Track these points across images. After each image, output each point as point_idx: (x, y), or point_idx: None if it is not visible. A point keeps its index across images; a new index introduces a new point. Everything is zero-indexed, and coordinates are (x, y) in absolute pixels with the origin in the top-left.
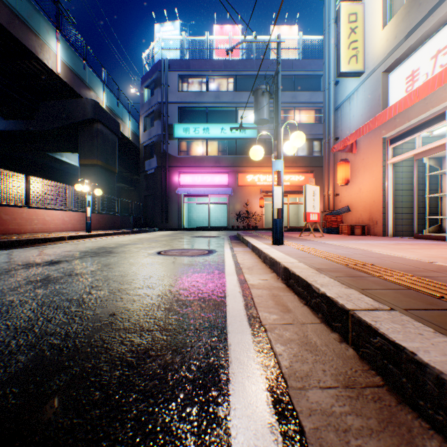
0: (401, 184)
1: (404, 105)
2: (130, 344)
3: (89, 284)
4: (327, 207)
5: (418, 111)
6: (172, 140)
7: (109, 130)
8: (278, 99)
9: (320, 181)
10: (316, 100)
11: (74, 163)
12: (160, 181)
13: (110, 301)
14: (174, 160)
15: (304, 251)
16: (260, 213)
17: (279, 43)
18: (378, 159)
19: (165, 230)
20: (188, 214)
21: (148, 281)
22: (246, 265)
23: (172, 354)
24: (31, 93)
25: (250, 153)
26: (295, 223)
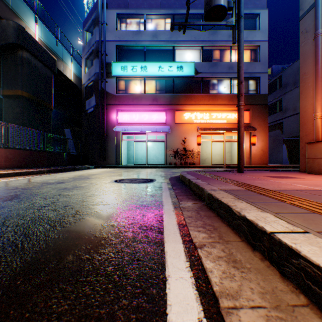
0: None
1: None
2: None
3: None
4: (321, 134)
5: None
6: (110, 78)
7: (40, 63)
8: None
9: (256, 118)
10: (252, 39)
11: None
12: (99, 119)
13: None
14: (112, 98)
15: None
16: (197, 150)
17: None
18: None
19: (101, 168)
20: (128, 152)
21: None
22: None
23: None
24: None
25: None
26: (228, 160)
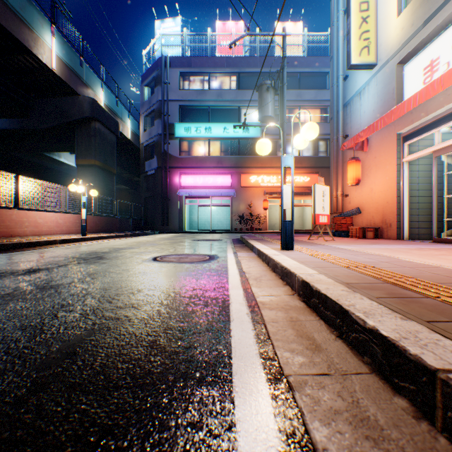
0: (417, 183)
1: (425, 95)
2: (79, 421)
3: (59, 302)
4: (335, 208)
5: (438, 103)
6: (173, 139)
7: (107, 130)
8: (283, 95)
9: (325, 182)
10: (321, 99)
11: (72, 164)
12: (161, 183)
13: (77, 329)
14: (175, 161)
15: (320, 258)
16: (264, 215)
17: (285, 36)
18: (393, 157)
19: (165, 233)
20: (190, 217)
21: (134, 298)
22: (253, 275)
23: (142, 447)
24: (25, 90)
25: (256, 147)
26: (300, 225)
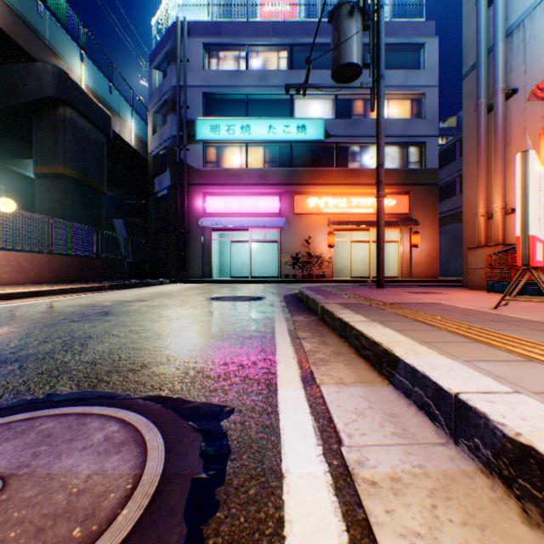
0: None
1: None
2: None
3: None
4: (483, 237)
5: None
6: (194, 143)
7: (89, 123)
8: (379, 28)
9: (420, 207)
10: (413, 84)
11: None
12: (176, 208)
13: None
14: (197, 176)
15: None
16: (329, 256)
17: None
18: None
19: (180, 283)
20: (220, 258)
21: None
22: None
23: None
24: None
25: None
26: None
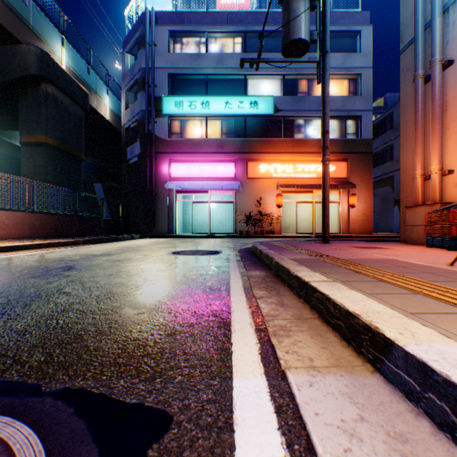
0: None
1: None
2: None
3: None
4: (421, 197)
5: None
6: (161, 117)
7: (68, 99)
8: (325, 8)
9: (356, 172)
10: (351, 65)
11: None
12: (145, 173)
13: None
14: (163, 145)
15: None
16: (277, 214)
17: None
18: None
19: (148, 238)
20: (184, 217)
21: None
22: None
23: None
24: None
25: None
26: (320, 227)
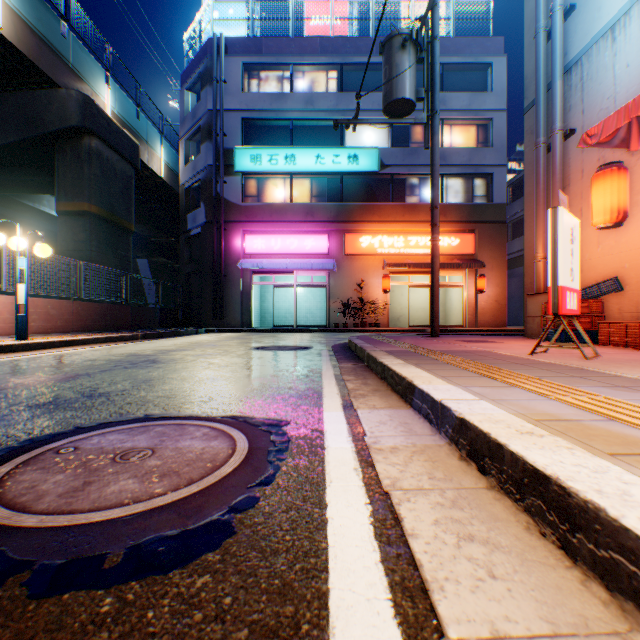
0: None
1: None
2: None
3: None
4: (542, 283)
5: None
6: (232, 175)
7: (115, 154)
8: (434, 60)
9: (486, 246)
10: (479, 108)
11: None
12: (212, 248)
13: None
14: (236, 211)
15: None
16: (384, 302)
17: None
18: None
19: (217, 332)
20: (261, 305)
21: None
22: None
23: None
24: None
25: None
26: (441, 319)
